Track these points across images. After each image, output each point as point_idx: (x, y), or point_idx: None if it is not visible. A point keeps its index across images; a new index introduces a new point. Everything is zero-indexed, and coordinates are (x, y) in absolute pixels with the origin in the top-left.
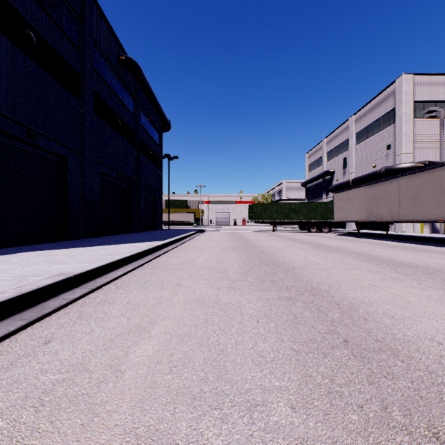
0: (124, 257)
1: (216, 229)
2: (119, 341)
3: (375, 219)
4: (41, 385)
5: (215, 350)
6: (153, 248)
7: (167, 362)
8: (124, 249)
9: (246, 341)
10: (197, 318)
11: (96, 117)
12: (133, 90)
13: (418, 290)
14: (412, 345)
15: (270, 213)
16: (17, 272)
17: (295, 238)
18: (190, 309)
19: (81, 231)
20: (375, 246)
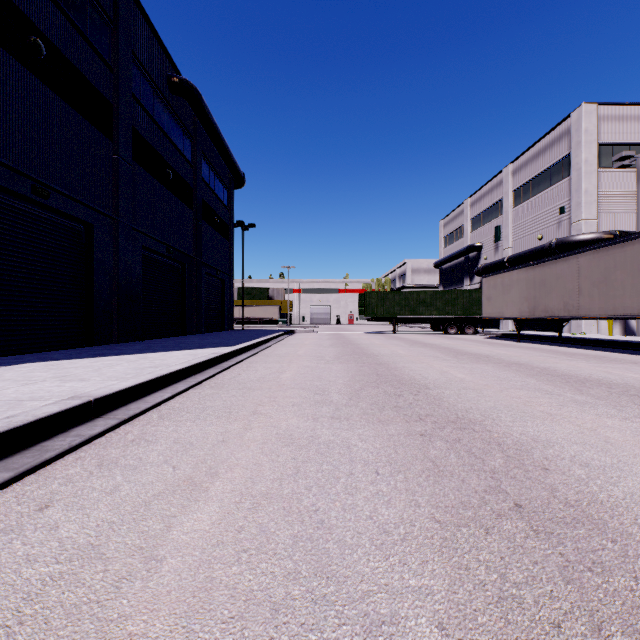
0: (173, 371)
1: (311, 330)
2: (159, 505)
3: (543, 315)
4: (23, 585)
5: (311, 521)
6: (218, 357)
7: (234, 543)
8: (176, 358)
9: (360, 506)
10: (283, 467)
11: (136, 166)
12: (190, 127)
13: (618, 421)
14: (625, 513)
15: (389, 307)
16: (10, 394)
17: (426, 343)
18: (271, 451)
19: (114, 332)
20: (544, 354)
